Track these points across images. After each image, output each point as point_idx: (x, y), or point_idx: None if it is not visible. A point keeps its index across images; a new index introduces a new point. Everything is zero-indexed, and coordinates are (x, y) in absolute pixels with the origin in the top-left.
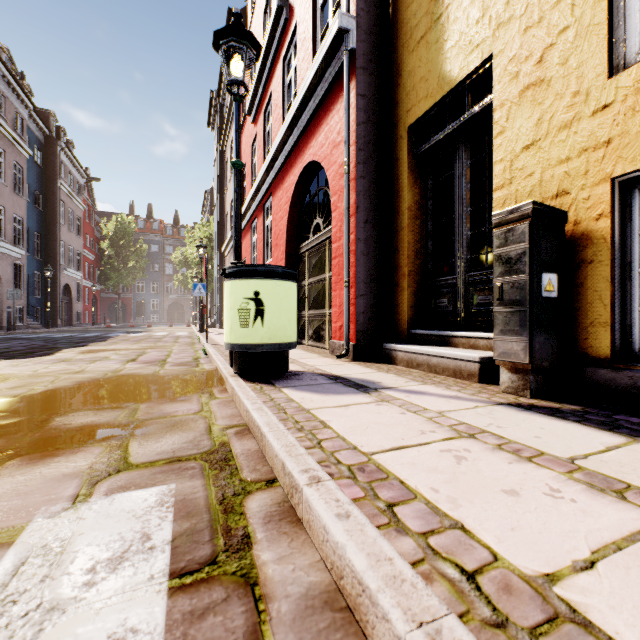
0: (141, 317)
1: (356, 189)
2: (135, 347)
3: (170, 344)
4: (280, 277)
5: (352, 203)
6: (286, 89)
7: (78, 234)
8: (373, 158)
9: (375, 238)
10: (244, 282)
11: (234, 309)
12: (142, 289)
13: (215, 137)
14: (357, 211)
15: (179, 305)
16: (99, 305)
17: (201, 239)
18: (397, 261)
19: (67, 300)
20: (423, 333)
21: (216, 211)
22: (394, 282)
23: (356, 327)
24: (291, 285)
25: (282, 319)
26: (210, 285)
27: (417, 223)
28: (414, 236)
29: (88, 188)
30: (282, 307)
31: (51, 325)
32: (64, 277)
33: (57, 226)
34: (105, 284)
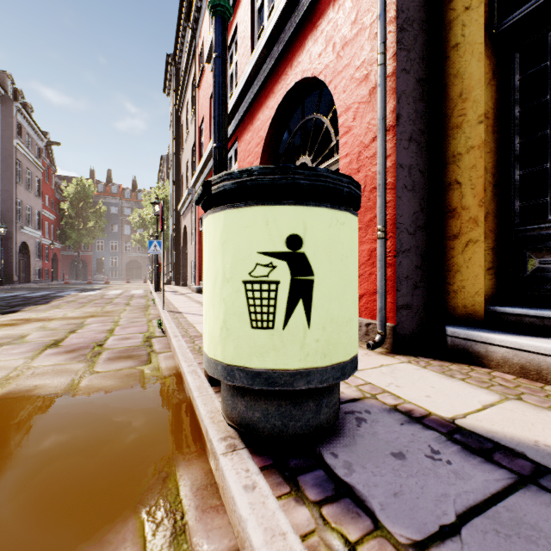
0: (101, 273)
1: (396, 88)
2: (75, 314)
3: (120, 308)
4: (339, 204)
5: (387, 112)
6: (256, 14)
7: (37, 194)
8: (418, 45)
9: (421, 165)
10: (261, 212)
11: (233, 280)
12: (102, 248)
13: (171, 102)
14: (398, 122)
15: (137, 262)
16: (59, 262)
17: (157, 196)
18: (457, 200)
19: (25, 257)
20: (525, 313)
21: (172, 172)
22: (449, 232)
23: (396, 300)
24: (357, 225)
25: (347, 304)
26: (166, 244)
27: (494, 140)
28: (491, 160)
29: (48, 152)
30: (347, 275)
31: (7, 282)
32: (21, 235)
33: (13, 185)
34: (66, 243)
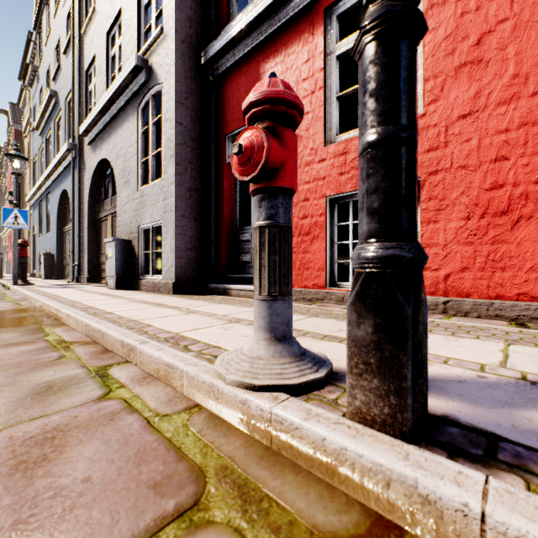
0: None
1: None
2: None
3: None
4: None
5: None
6: None
7: None
8: None
9: None
10: None
11: None
12: None
13: None
14: None
15: None
16: None
17: None
18: None
19: None
20: None
21: None
22: None
23: None
24: None
25: None
26: None
27: None
28: None
29: None
30: None
31: None
32: None
33: None
34: None
